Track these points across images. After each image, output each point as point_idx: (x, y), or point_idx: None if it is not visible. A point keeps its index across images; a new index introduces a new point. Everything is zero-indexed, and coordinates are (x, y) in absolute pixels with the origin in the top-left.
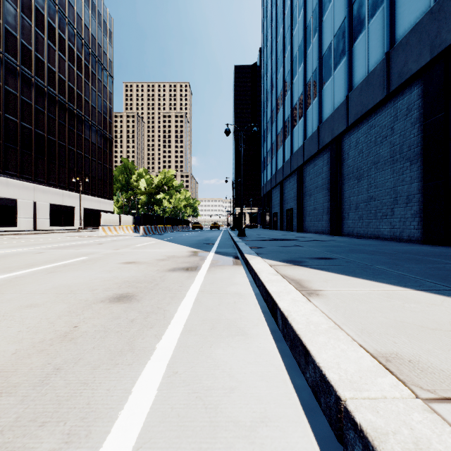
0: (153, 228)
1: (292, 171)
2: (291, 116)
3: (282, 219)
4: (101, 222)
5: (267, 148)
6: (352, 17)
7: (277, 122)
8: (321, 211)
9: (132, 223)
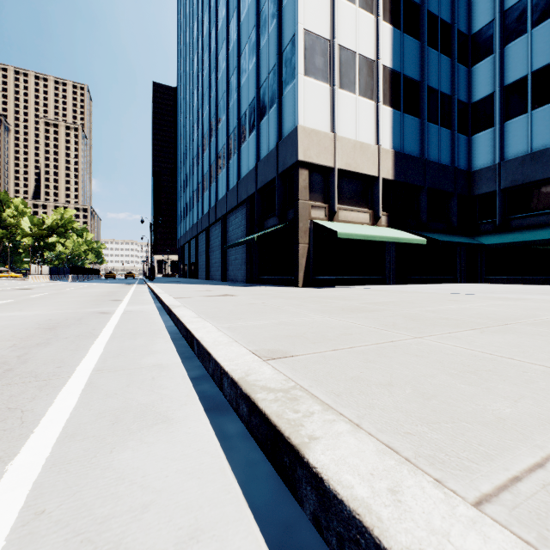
0: (77, 277)
1: (193, 237)
2: (193, 197)
3: (190, 270)
4: (31, 272)
5: (181, 208)
6: (211, 172)
7: (187, 194)
8: (205, 266)
9: (48, 272)
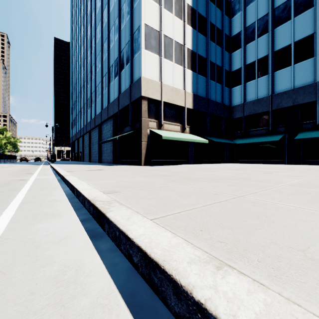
0: None
1: (81, 136)
2: (80, 112)
3: (79, 156)
4: None
5: (73, 118)
6: (92, 98)
7: (77, 109)
8: (88, 154)
9: None
